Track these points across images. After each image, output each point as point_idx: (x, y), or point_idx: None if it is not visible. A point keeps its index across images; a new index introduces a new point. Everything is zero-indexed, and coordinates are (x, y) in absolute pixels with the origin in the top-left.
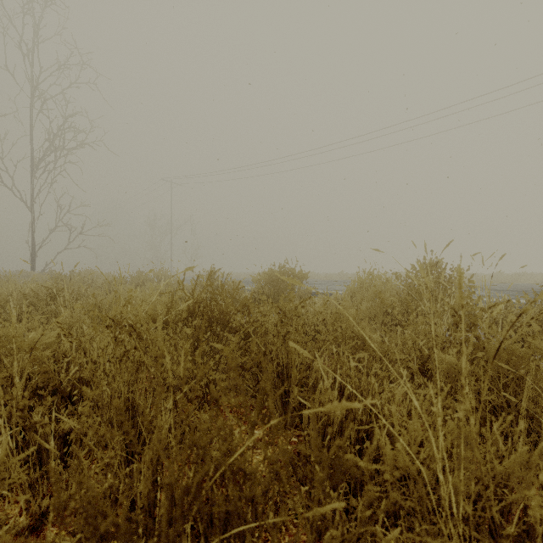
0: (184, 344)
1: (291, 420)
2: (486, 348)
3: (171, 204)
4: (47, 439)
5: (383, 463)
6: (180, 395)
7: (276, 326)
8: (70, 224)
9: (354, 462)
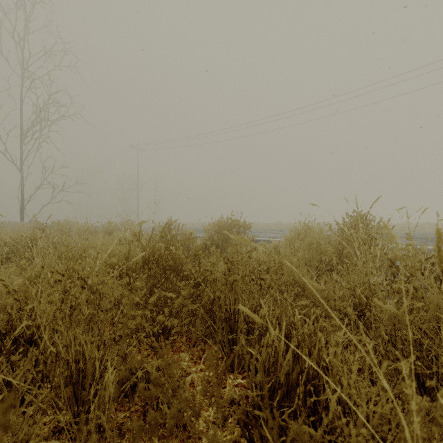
0: (138, 293)
1: (238, 362)
2: (423, 298)
3: (138, 166)
4: (1, 389)
5: (335, 426)
6: (129, 348)
7: (224, 275)
8: (53, 182)
9: (308, 434)
